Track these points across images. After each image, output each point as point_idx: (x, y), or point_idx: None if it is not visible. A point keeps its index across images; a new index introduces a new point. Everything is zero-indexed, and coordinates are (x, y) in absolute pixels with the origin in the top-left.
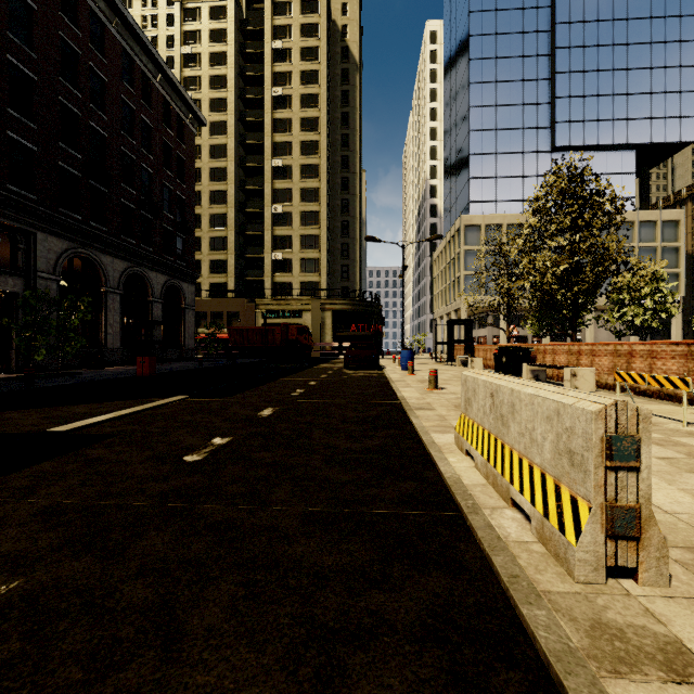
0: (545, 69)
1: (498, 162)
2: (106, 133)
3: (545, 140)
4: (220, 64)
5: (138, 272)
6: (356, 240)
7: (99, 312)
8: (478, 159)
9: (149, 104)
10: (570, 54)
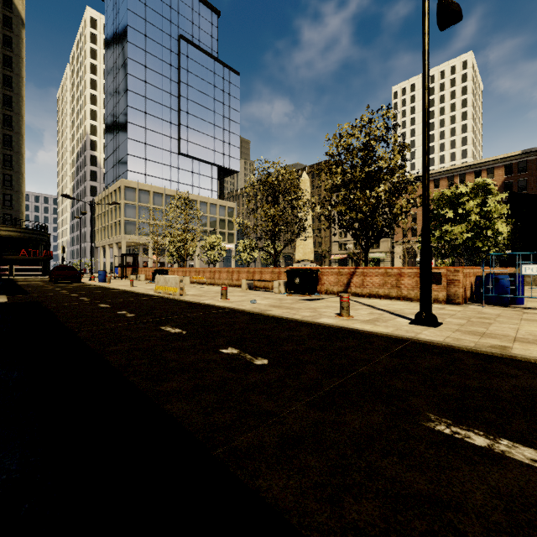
0: (175, 104)
1: (147, 149)
2: None
3: (175, 146)
4: None
5: None
6: (21, 174)
7: None
8: (134, 143)
9: None
10: (188, 103)
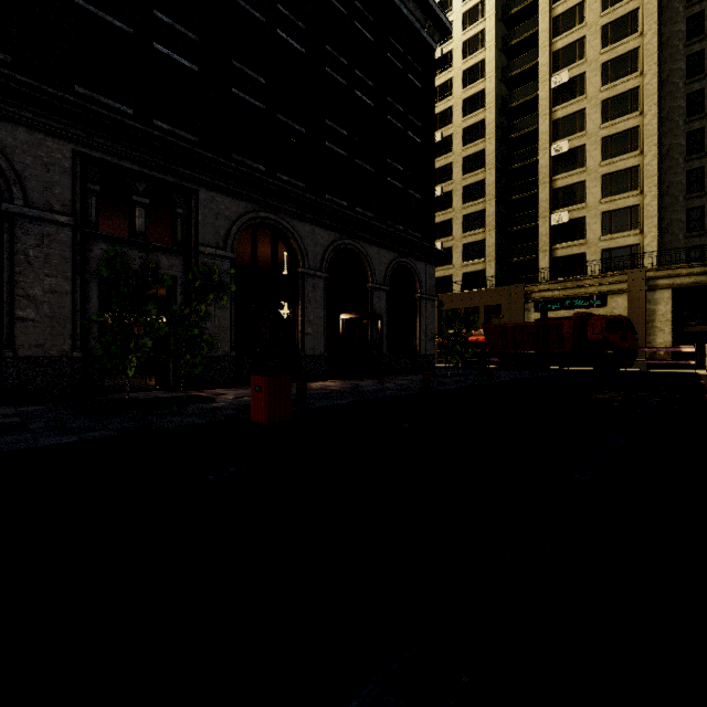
0: None
1: None
2: (303, 49)
3: None
4: None
5: (350, 247)
6: None
7: (295, 305)
8: None
9: (367, 10)
10: None
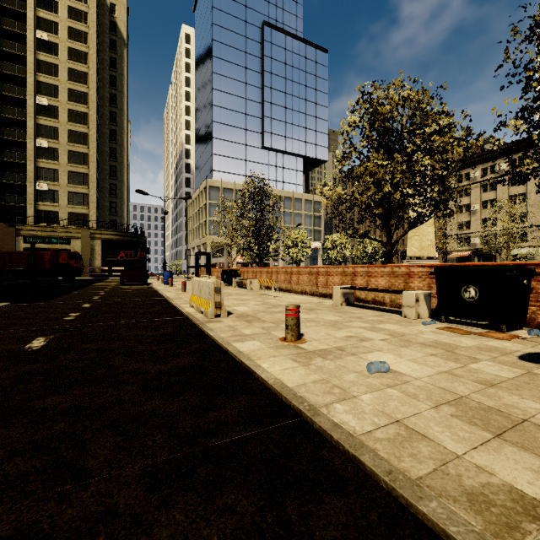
0: (259, 96)
1: (231, 147)
2: None
3: (259, 140)
4: None
5: None
6: (123, 182)
7: None
8: (218, 142)
9: None
10: (272, 92)
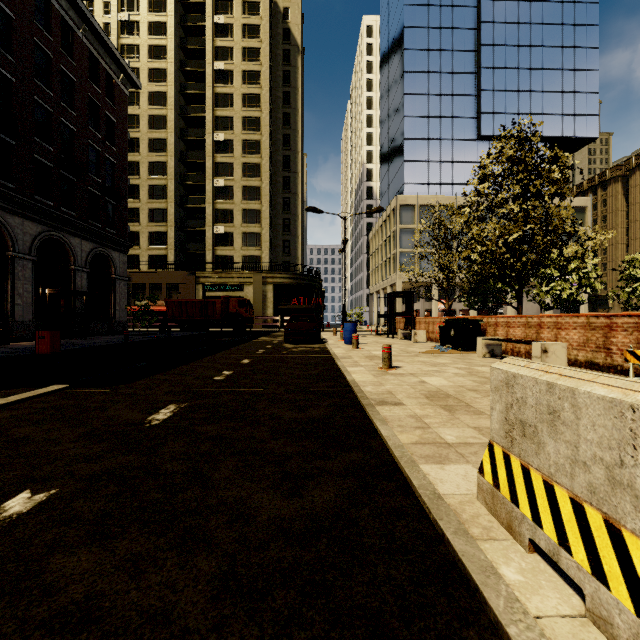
0: (472, 64)
1: (430, 147)
2: (14, 78)
3: (472, 129)
4: (160, 34)
5: (56, 237)
6: (297, 216)
7: (4, 280)
8: (412, 144)
9: (70, 55)
10: (494, 51)
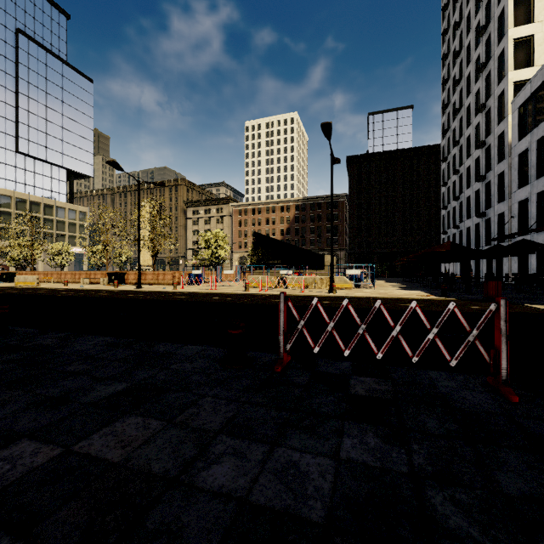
0: (12, 100)
1: None
2: None
3: (12, 143)
4: None
5: None
6: None
7: None
8: None
9: None
10: (29, 101)
